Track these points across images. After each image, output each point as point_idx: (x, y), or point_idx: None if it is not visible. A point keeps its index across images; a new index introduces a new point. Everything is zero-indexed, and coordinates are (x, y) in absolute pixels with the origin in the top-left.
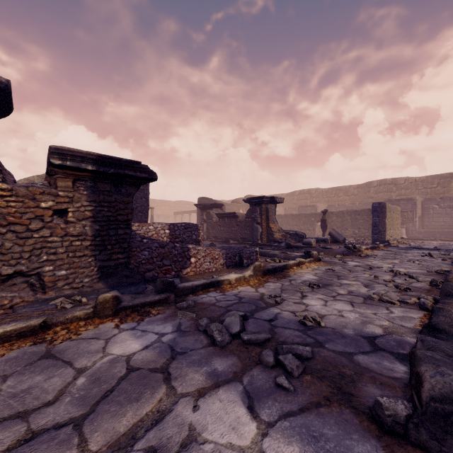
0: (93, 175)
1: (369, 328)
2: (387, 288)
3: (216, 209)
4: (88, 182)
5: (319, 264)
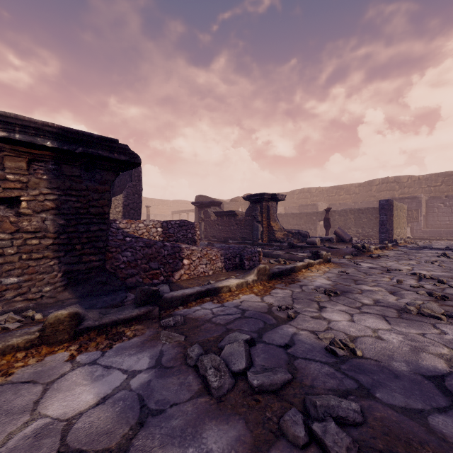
0: (56, 155)
1: (425, 359)
2: (419, 296)
3: (214, 207)
4: (49, 163)
5: (329, 266)
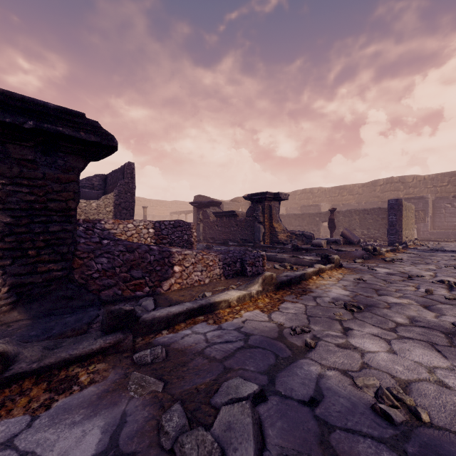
0: None
1: None
2: None
3: (213, 207)
4: None
5: (342, 271)
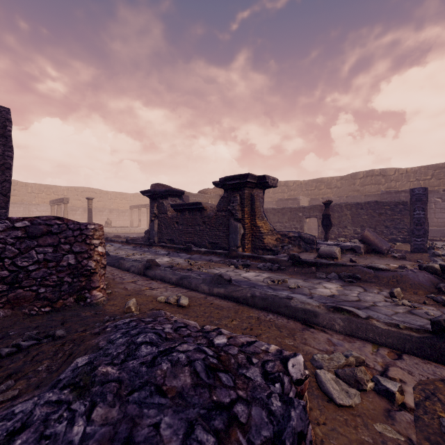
0: None
1: None
2: None
3: (172, 198)
4: None
5: None
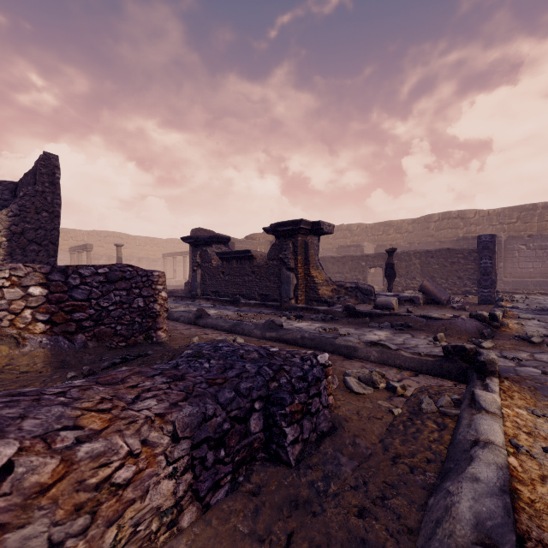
0: None
1: None
2: None
3: (217, 245)
4: None
5: (524, 399)
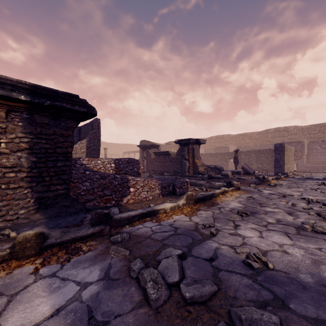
0: (29, 107)
1: (325, 271)
2: (310, 216)
3: (153, 149)
4: (23, 113)
5: (240, 192)
